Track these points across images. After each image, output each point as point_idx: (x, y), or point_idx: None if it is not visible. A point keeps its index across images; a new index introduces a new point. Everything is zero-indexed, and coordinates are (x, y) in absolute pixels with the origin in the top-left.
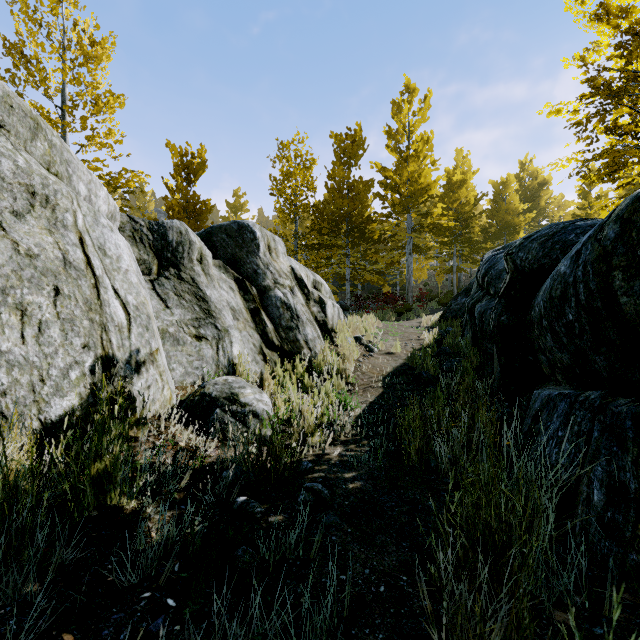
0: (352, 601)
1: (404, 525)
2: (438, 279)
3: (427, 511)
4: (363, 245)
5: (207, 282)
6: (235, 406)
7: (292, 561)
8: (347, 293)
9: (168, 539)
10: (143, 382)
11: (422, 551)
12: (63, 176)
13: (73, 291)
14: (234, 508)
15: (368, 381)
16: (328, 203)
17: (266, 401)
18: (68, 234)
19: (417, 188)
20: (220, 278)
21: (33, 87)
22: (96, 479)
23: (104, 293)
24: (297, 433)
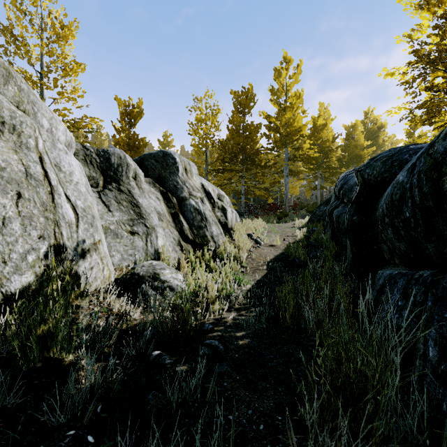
0: (237, 438)
1: (280, 373)
2: (307, 194)
3: (298, 362)
4: (254, 170)
5: (140, 193)
6: (156, 282)
7: (191, 403)
8: (242, 203)
9: (95, 385)
10: (87, 264)
11: (294, 395)
12: (30, 113)
13: (32, 196)
14: (150, 360)
15: (256, 265)
16: (229, 140)
17: (180, 279)
18: (30, 154)
19: (292, 129)
20: (149, 191)
21: (20, 57)
22: (41, 338)
23: (58, 198)
24: (202, 302)
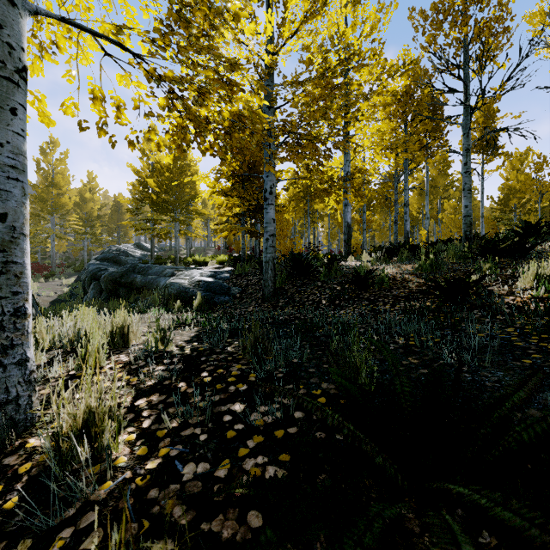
0: None
1: None
2: (75, 253)
3: None
4: None
5: None
6: None
7: None
8: None
9: None
10: None
11: None
12: None
13: None
14: None
15: (44, 304)
16: None
17: None
18: None
19: (60, 205)
20: None
21: None
22: None
23: None
24: None
